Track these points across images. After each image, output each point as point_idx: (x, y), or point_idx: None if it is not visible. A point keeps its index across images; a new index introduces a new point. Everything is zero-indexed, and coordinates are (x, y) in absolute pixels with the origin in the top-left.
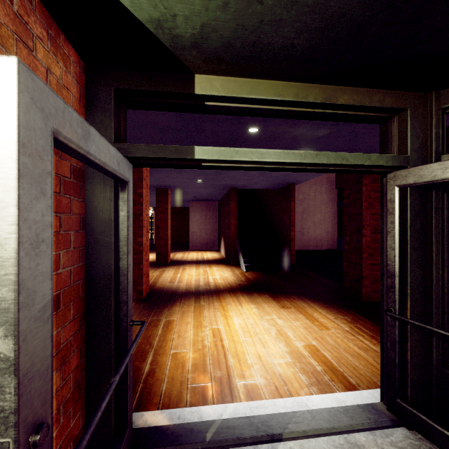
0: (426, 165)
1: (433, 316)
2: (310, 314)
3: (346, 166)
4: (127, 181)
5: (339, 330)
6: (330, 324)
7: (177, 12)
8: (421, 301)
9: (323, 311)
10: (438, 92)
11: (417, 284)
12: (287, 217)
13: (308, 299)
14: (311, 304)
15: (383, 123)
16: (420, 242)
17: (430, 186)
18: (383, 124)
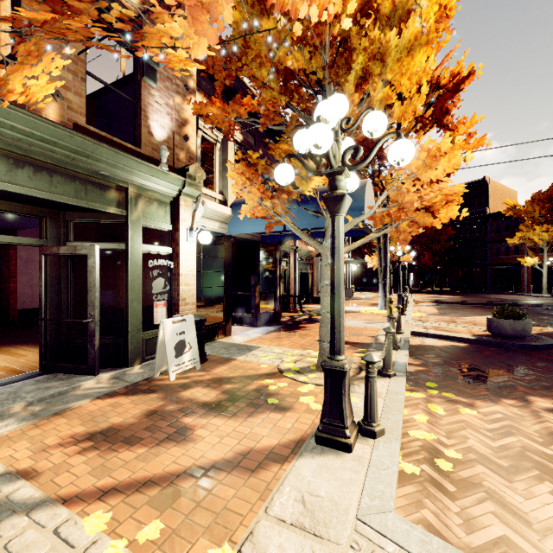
0: (53, 246)
1: (62, 317)
2: (13, 352)
3: (6, 242)
4: None
5: (37, 354)
6: (31, 353)
7: None
8: (56, 311)
9: (29, 348)
10: (65, 212)
11: (53, 303)
12: (5, 266)
13: (18, 344)
14: (19, 346)
15: (40, 219)
16: (56, 282)
17: (61, 256)
18: (40, 219)
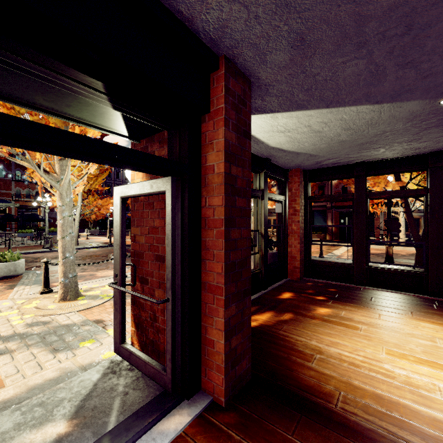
0: None
1: None
2: None
3: None
4: (165, 192)
5: None
6: None
7: (99, 114)
8: None
9: None
10: None
11: None
12: None
13: None
14: None
15: None
16: None
17: None
18: None
